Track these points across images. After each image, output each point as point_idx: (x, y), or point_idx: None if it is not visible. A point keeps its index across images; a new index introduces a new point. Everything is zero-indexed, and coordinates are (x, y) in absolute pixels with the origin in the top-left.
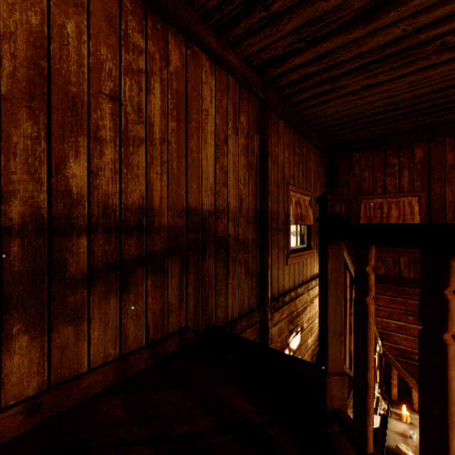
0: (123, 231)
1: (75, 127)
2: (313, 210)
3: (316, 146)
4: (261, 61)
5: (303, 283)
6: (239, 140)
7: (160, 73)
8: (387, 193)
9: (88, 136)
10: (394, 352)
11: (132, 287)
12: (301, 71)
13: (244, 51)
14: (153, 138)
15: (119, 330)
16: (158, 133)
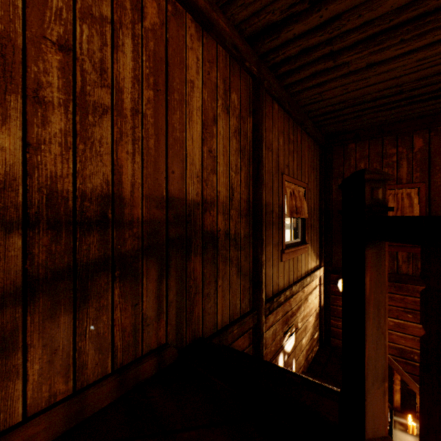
0: (78, 226)
1: (2, 80)
2: (308, 202)
3: (310, 134)
4: (256, 29)
5: (298, 280)
6: (231, 121)
7: (132, 27)
8: None
9: (23, 95)
10: (391, 352)
11: (92, 299)
12: (300, 43)
13: (236, 15)
14: (123, 108)
15: (73, 358)
16: (130, 102)
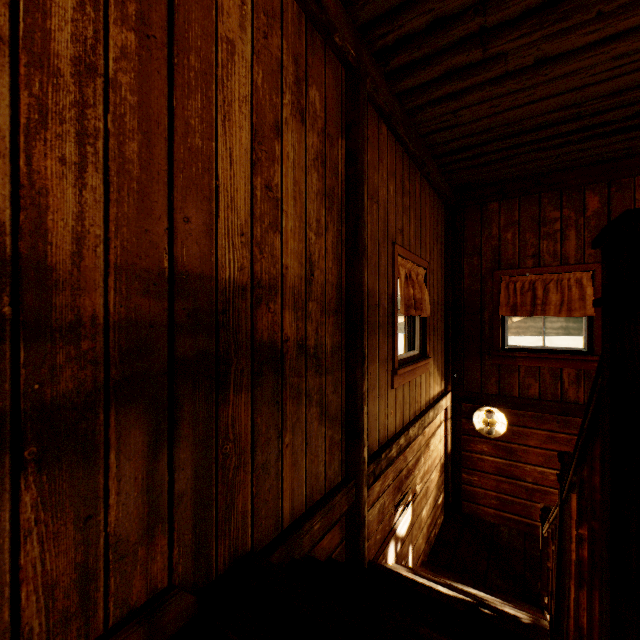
0: None
1: None
2: (429, 291)
3: (433, 185)
4: None
5: (417, 416)
6: (308, 137)
7: None
8: (542, 266)
9: None
10: None
11: None
12: (431, 6)
13: None
14: (48, 52)
15: None
16: (70, 42)
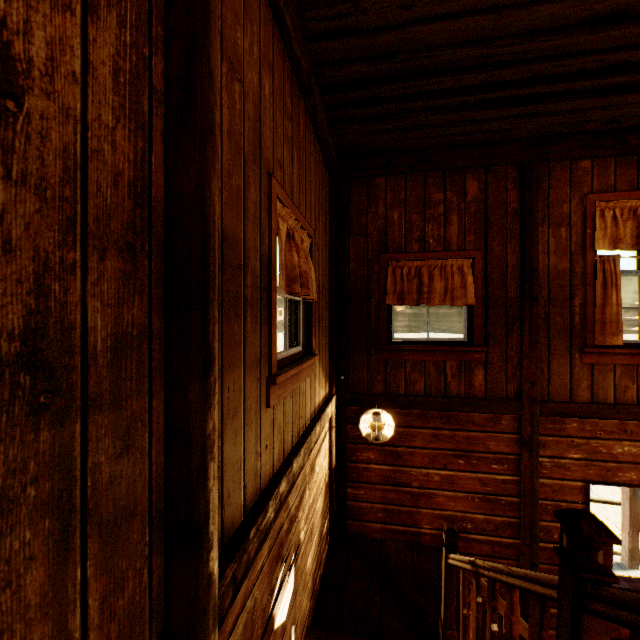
0: None
1: None
2: (315, 270)
3: (319, 133)
4: None
5: (301, 438)
6: None
7: None
8: (427, 251)
9: None
10: (437, 525)
11: None
12: None
13: None
14: None
15: None
16: None
